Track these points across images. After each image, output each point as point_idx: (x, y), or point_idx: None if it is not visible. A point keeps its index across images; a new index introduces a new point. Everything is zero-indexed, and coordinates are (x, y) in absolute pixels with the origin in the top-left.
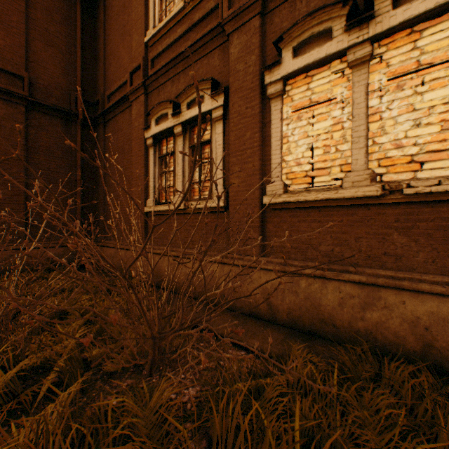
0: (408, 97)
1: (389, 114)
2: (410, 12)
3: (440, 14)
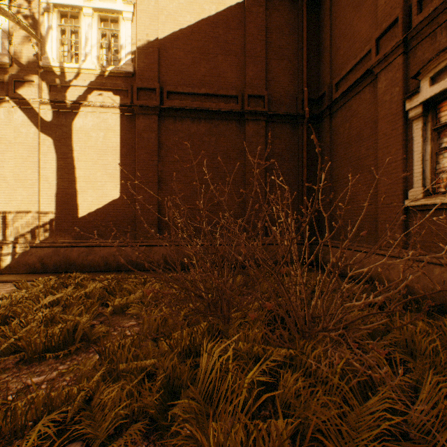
0: None
1: None
2: None
3: None
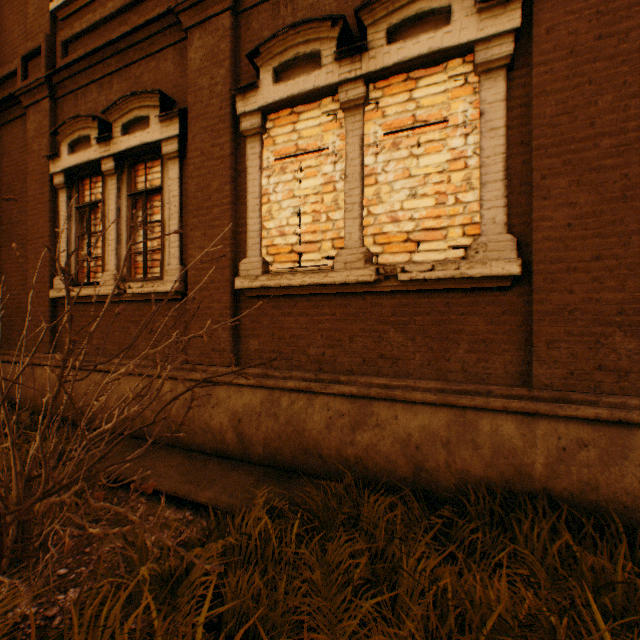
0: (405, 160)
1: (386, 178)
2: (405, 53)
3: (436, 63)
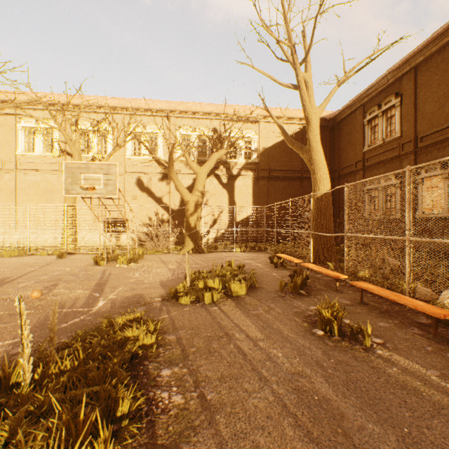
0: None
1: None
2: None
3: None
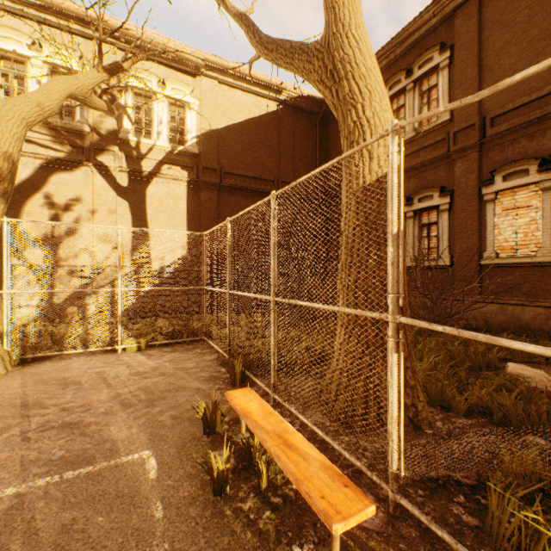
0: None
1: None
2: None
3: None
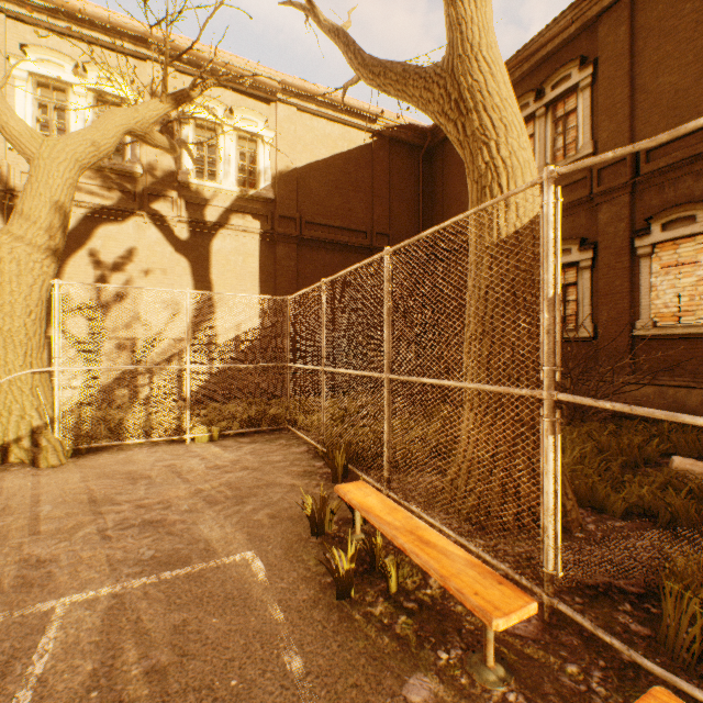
0: None
1: None
2: None
3: None
